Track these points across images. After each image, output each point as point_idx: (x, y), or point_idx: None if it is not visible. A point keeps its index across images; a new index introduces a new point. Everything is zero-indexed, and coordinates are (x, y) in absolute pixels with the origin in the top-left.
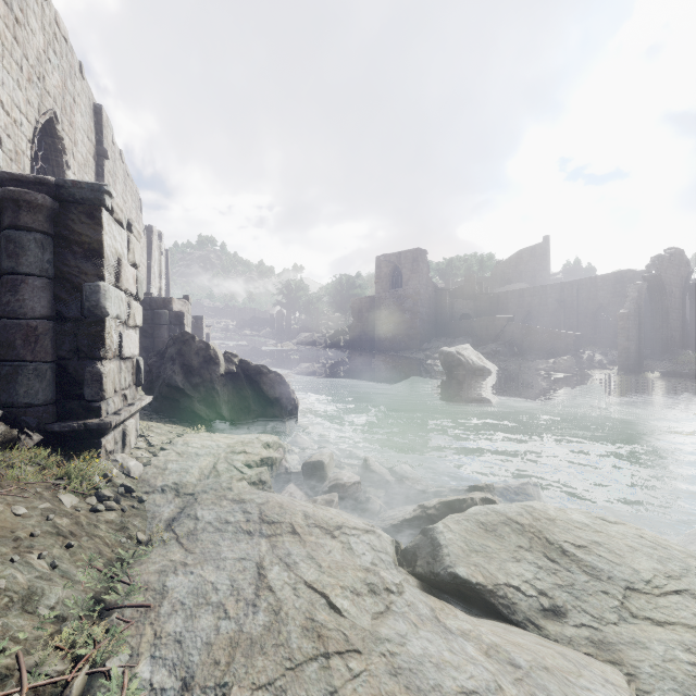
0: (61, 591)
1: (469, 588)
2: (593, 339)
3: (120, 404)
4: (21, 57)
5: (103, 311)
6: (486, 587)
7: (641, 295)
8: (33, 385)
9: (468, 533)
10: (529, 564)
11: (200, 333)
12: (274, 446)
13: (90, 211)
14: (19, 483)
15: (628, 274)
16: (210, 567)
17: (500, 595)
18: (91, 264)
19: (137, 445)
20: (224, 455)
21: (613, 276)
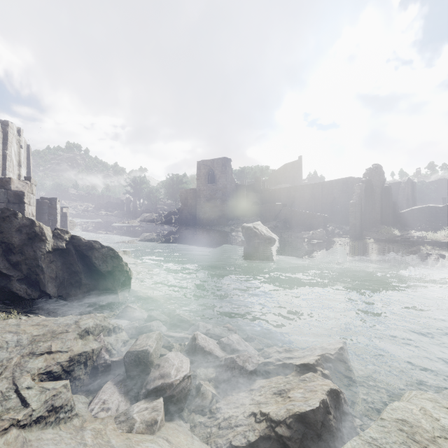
0: None
1: None
2: (330, 219)
3: None
4: None
5: None
6: None
7: (362, 191)
8: None
9: None
10: None
11: (54, 212)
12: (96, 330)
13: None
14: None
15: (350, 179)
16: None
17: None
18: None
19: None
20: (16, 360)
21: (342, 180)
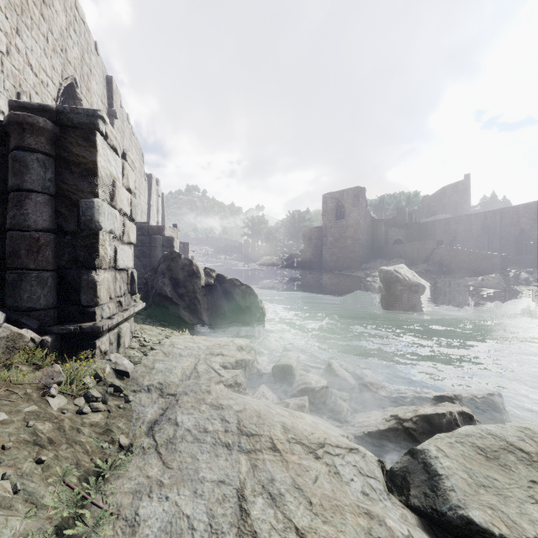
0: (20, 522)
1: None
2: (515, 260)
3: (115, 309)
4: (47, 31)
5: (97, 225)
6: None
7: None
8: (35, 291)
9: (466, 460)
10: None
11: (187, 255)
12: (246, 349)
13: (86, 135)
14: (10, 384)
15: None
16: (186, 491)
17: None
18: (87, 183)
19: (131, 345)
20: (204, 356)
21: (535, 205)
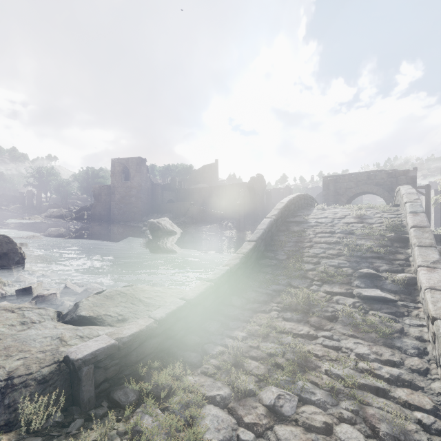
0: None
1: (86, 319)
2: (232, 216)
3: None
4: None
5: None
6: (93, 317)
7: (245, 195)
8: None
9: (97, 300)
10: (121, 307)
11: None
12: None
13: None
14: None
15: (245, 184)
16: None
17: (99, 318)
18: None
19: None
20: None
21: (240, 185)
